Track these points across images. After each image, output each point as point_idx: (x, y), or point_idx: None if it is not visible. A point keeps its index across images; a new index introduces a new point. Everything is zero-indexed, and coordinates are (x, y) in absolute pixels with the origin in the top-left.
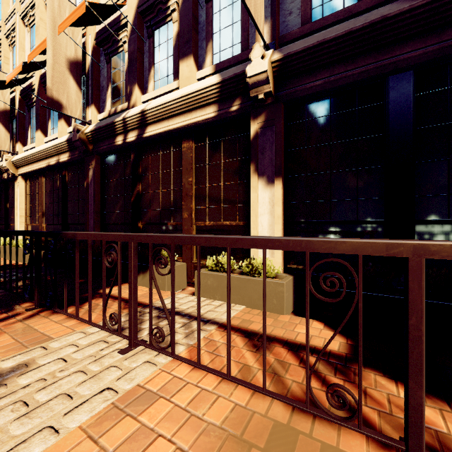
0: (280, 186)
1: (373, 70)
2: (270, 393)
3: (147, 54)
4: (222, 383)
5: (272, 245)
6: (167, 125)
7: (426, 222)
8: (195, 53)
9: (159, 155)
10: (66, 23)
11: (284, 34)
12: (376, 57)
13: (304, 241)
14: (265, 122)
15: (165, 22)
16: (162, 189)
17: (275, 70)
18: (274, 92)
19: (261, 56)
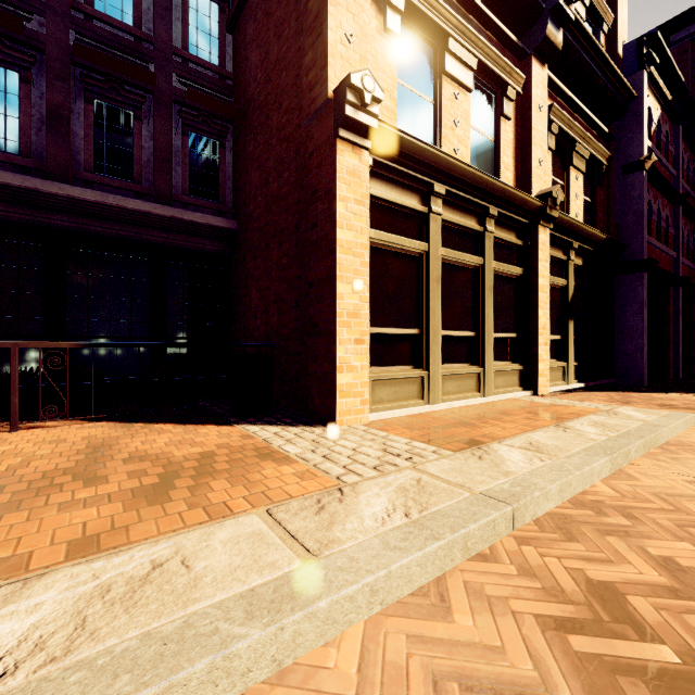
0: None
1: (31, 220)
2: None
3: None
4: None
5: None
6: None
7: (74, 337)
8: None
9: None
10: None
11: None
12: (33, 212)
13: None
14: None
15: None
16: None
17: None
18: None
19: None
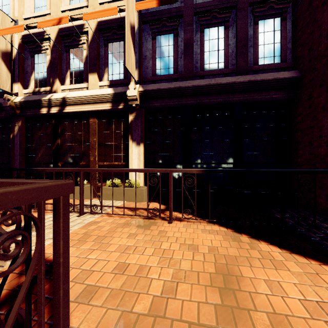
0: (142, 146)
1: (178, 104)
2: (137, 215)
3: (64, 61)
4: (121, 218)
5: (138, 171)
6: (81, 108)
7: (195, 163)
8: (98, 71)
9: (74, 123)
10: (5, 32)
11: (144, 77)
12: (178, 99)
13: (146, 169)
14: (136, 116)
15: (78, 47)
16: (76, 143)
17: (140, 94)
18: (140, 104)
19: (134, 88)
